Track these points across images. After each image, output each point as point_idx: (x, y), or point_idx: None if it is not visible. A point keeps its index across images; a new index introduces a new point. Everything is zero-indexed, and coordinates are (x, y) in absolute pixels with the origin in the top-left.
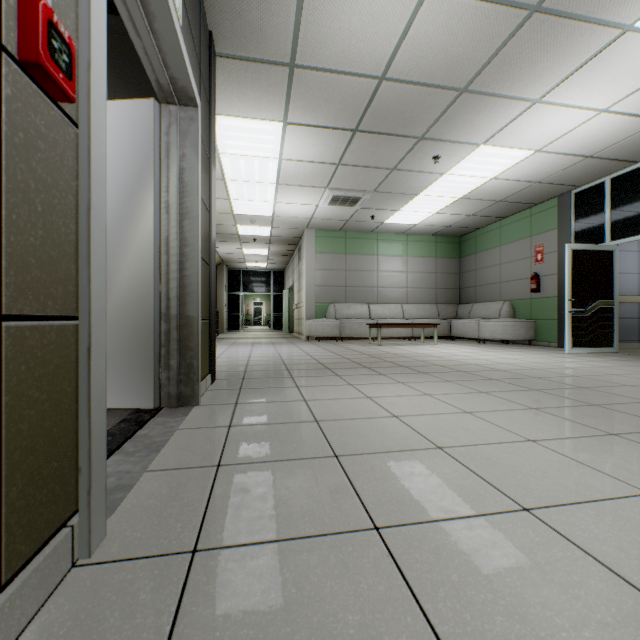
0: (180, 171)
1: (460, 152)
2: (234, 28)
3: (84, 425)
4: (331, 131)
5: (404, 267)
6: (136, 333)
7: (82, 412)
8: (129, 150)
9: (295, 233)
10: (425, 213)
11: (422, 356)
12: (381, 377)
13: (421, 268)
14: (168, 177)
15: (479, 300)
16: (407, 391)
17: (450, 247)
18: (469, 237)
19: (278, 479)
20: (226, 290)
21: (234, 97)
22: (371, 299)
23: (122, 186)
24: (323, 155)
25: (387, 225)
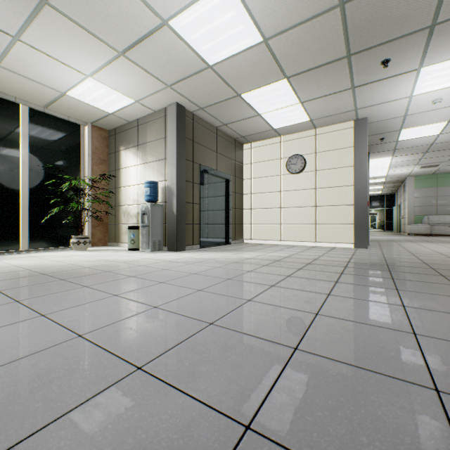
0: None
1: None
2: (375, 150)
3: (368, 234)
4: (413, 154)
5: None
6: None
7: (368, 233)
8: None
9: (400, 178)
10: None
11: None
12: (429, 243)
13: None
14: None
15: None
16: (433, 244)
17: None
18: None
19: (389, 246)
20: None
21: (372, 157)
22: None
23: None
24: (411, 159)
25: None
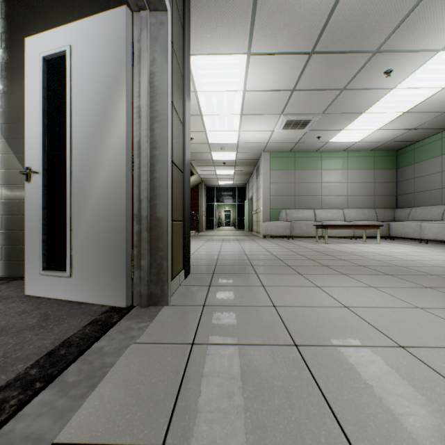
0: (150, 75)
1: (415, 62)
2: None
3: None
4: (289, 57)
5: (345, 178)
6: (111, 233)
7: None
8: (105, 60)
9: (254, 156)
10: (367, 130)
11: (373, 255)
12: (346, 278)
13: (360, 179)
14: (140, 82)
15: (417, 204)
16: (388, 300)
17: (387, 160)
18: (406, 150)
19: None
20: (204, 201)
21: (206, 34)
22: (316, 205)
23: (99, 95)
24: (280, 83)
25: (330, 144)
